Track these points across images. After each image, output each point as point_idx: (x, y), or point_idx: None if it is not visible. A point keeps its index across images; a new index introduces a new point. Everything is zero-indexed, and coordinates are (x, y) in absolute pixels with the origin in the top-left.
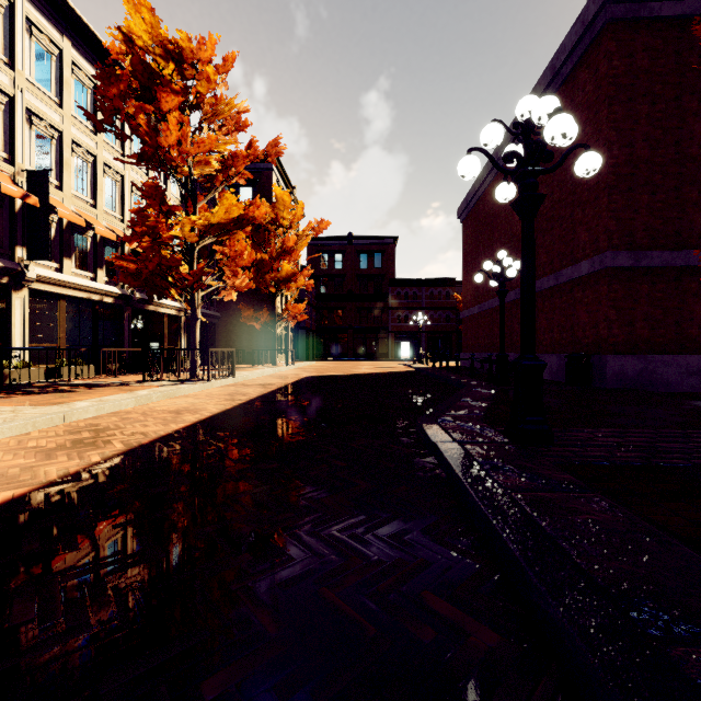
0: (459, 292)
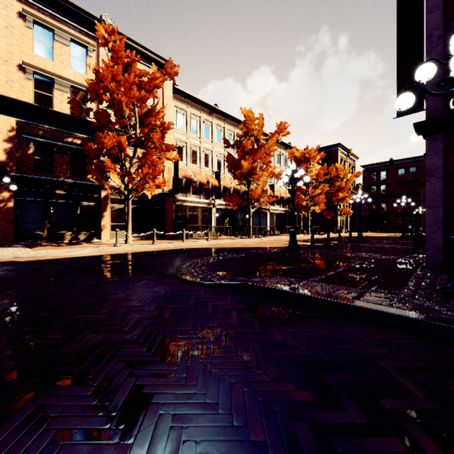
0: None
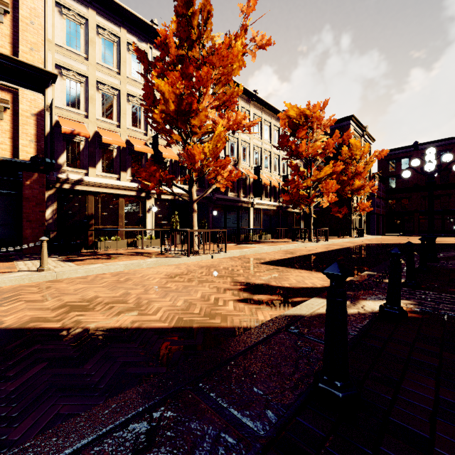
0: None
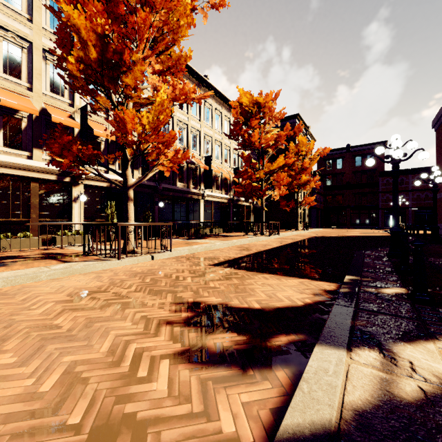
0: None
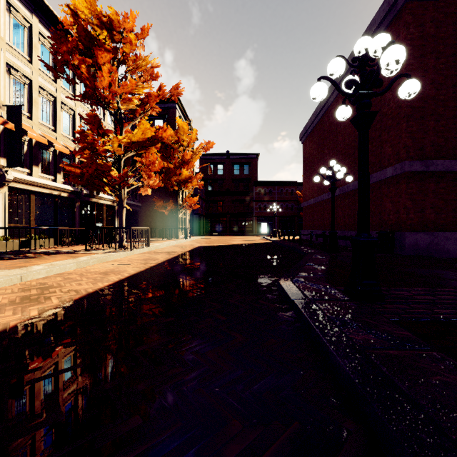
0: (299, 190)
